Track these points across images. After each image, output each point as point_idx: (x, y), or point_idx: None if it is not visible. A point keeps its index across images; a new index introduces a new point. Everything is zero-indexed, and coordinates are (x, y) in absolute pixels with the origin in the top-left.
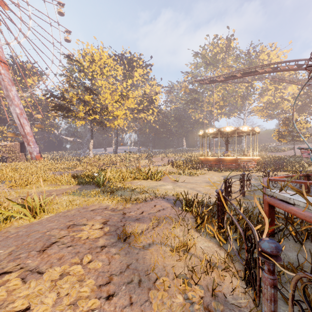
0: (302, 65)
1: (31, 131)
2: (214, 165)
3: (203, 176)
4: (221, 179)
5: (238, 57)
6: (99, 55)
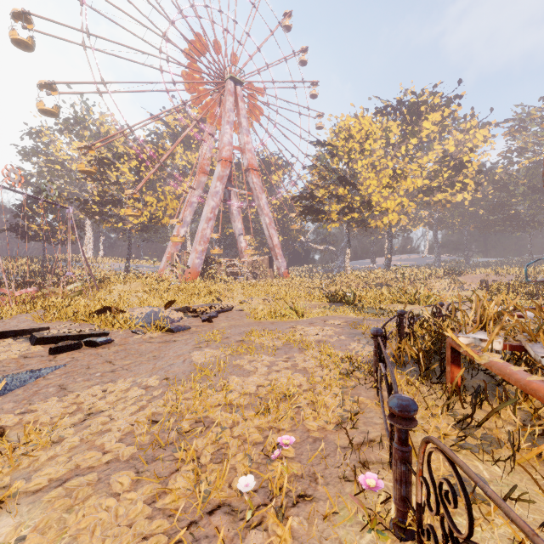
0: None
1: (279, 243)
2: None
3: None
4: None
5: None
6: (358, 125)
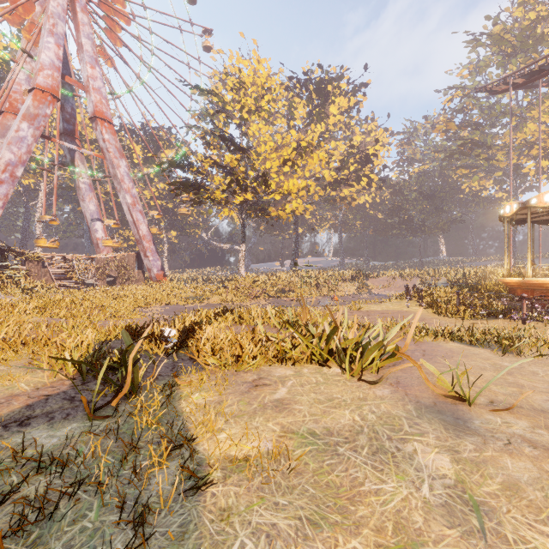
0: None
1: (150, 233)
2: None
3: None
4: None
5: None
6: (253, 73)
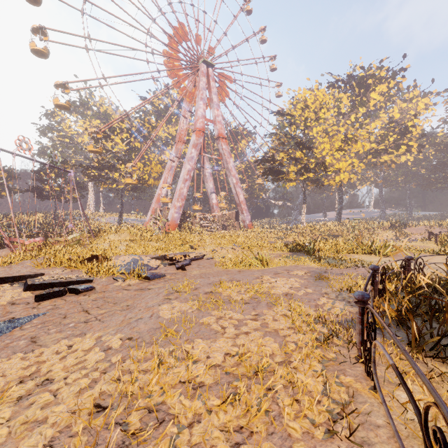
0: None
1: (244, 200)
2: None
3: None
4: None
5: None
6: (314, 97)
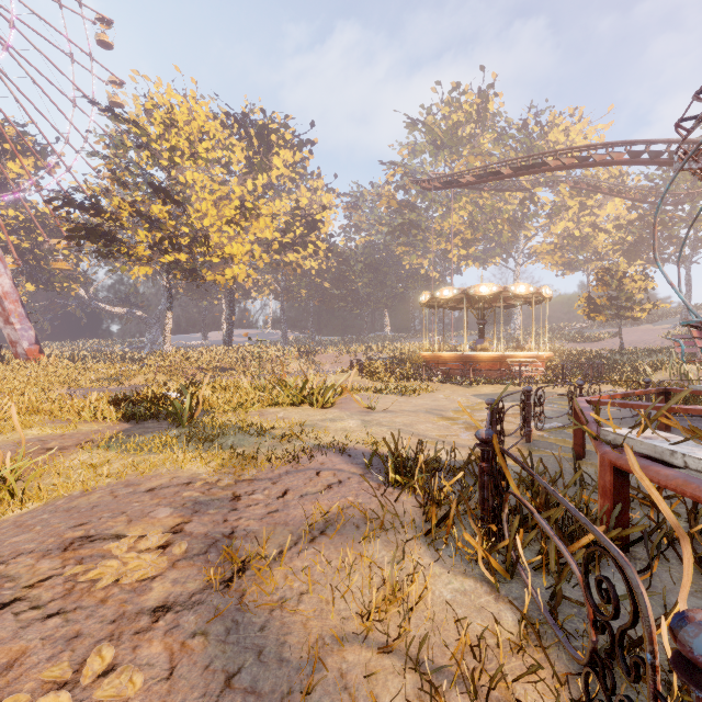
0: (640, 154)
1: (16, 290)
2: (454, 372)
3: (431, 395)
4: (471, 402)
5: (503, 135)
6: (188, 112)
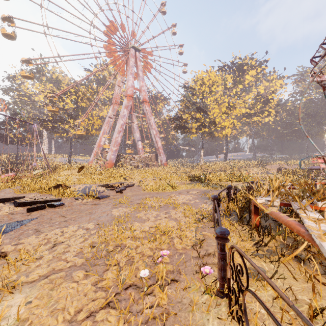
0: None
1: (161, 146)
2: None
3: None
4: None
5: None
6: (208, 77)
